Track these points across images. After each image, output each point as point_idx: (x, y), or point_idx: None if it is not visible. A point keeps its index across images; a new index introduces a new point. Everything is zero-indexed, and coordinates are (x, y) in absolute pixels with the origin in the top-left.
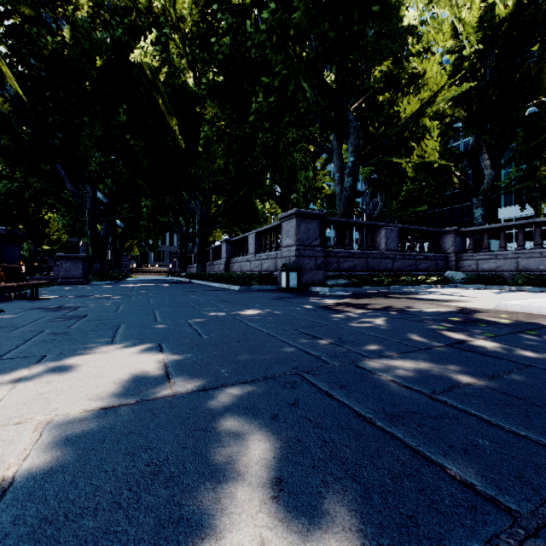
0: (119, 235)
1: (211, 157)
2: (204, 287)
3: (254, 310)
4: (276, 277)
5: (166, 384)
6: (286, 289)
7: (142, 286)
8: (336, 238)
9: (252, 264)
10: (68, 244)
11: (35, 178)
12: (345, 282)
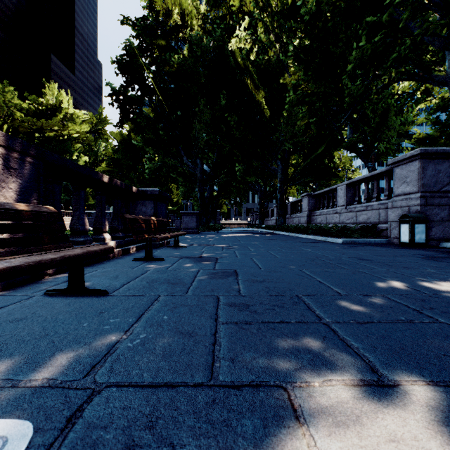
0: (215, 196)
1: (291, 120)
2: (296, 238)
3: None
4: (382, 230)
5: None
6: (409, 244)
7: (240, 236)
8: None
9: (343, 216)
10: (182, 205)
11: (167, 158)
12: None
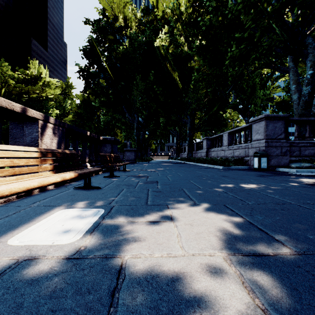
0: (147, 138)
1: (196, 90)
2: (197, 166)
3: (255, 184)
4: (247, 161)
5: (276, 241)
6: (258, 169)
7: (162, 165)
8: (297, 132)
9: (226, 152)
10: (124, 144)
11: (115, 114)
12: (308, 165)
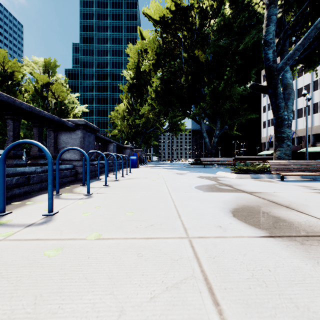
0: None
1: None
2: None
3: None
4: None
5: None
6: None
7: None
8: None
9: None
10: None
11: None
12: None
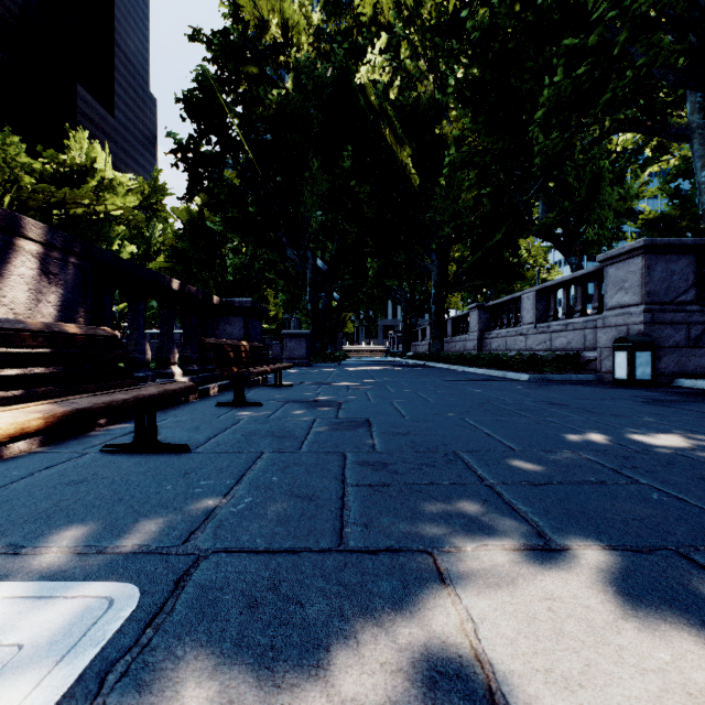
0: (335, 308)
1: (453, 191)
2: (460, 373)
3: (677, 432)
4: (589, 360)
5: None
6: (627, 382)
7: (374, 370)
8: None
9: (531, 340)
10: (284, 321)
11: (261, 250)
12: None
